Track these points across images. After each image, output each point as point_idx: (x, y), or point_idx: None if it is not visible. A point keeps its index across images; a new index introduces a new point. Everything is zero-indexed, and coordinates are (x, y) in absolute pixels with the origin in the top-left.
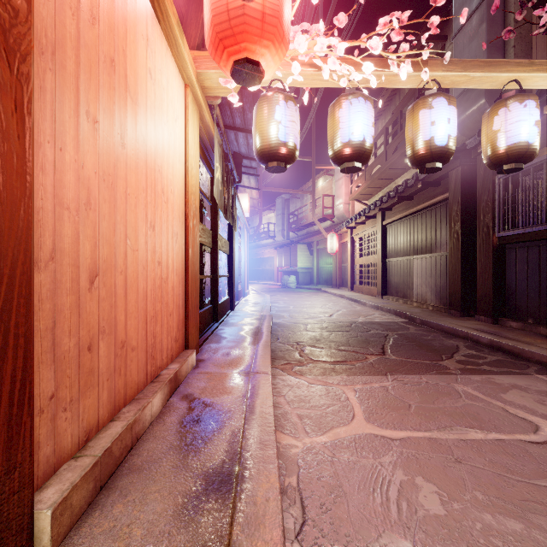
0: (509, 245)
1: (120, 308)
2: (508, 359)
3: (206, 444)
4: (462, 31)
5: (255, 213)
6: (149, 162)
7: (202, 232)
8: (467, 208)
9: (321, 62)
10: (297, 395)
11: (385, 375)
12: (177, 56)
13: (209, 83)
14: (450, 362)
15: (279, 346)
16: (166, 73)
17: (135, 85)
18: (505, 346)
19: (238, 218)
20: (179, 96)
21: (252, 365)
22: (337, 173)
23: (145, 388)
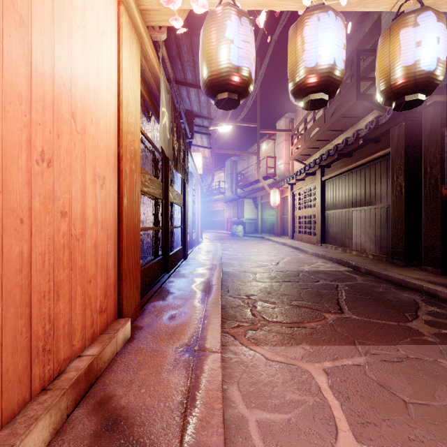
0: None
1: None
2: None
3: None
4: None
5: (208, 173)
6: (39, 63)
7: (150, 182)
8: (411, 161)
9: None
10: (253, 381)
11: (354, 345)
12: None
13: (149, 4)
14: (420, 324)
15: (230, 301)
16: None
17: None
18: None
19: (191, 174)
20: (108, 9)
21: (198, 336)
22: (278, 138)
23: (24, 408)
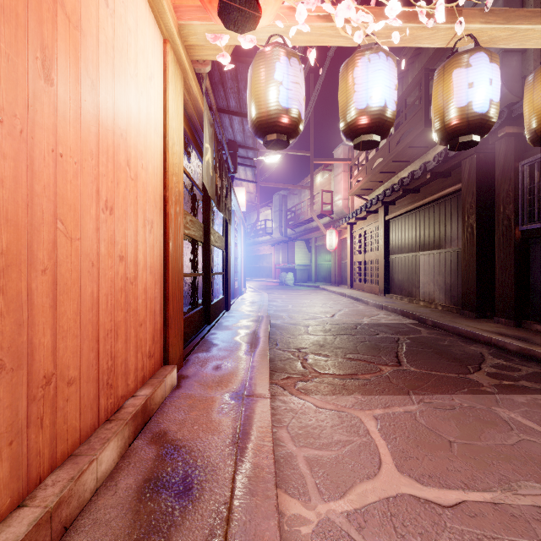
0: (534, 240)
1: (40, 325)
2: None
3: (170, 539)
4: None
5: (252, 209)
6: (104, 120)
7: (191, 223)
8: (483, 199)
9: (332, 8)
10: (302, 425)
11: (408, 395)
12: None
13: (195, 40)
14: (481, 376)
15: (279, 354)
16: (133, 11)
17: (75, 1)
18: (540, 355)
19: (233, 212)
20: (156, 50)
21: (246, 384)
22: (335, 169)
23: (95, 432)
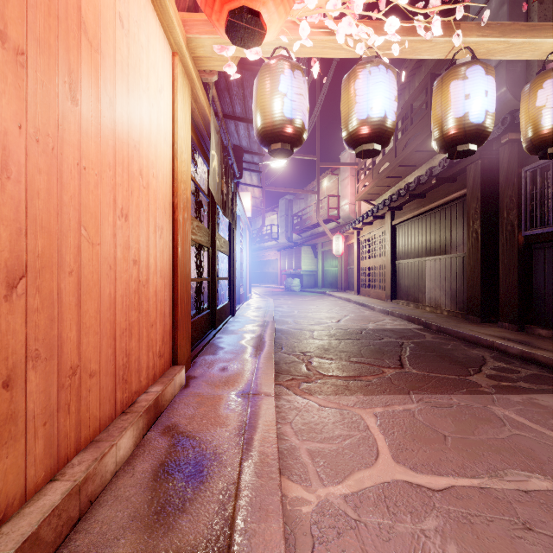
0: (537, 245)
1: (68, 321)
2: (545, 373)
3: (185, 511)
4: (480, 15)
5: (257, 214)
6: (120, 133)
7: (198, 229)
8: (488, 204)
9: (335, 23)
10: (305, 422)
11: (408, 395)
12: (161, 12)
13: (202, 52)
14: (480, 378)
15: (284, 357)
16: (145, 28)
17: (95, 27)
18: (540, 358)
19: (239, 217)
20: (165, 63)
21: (252, 384)
22: (342, 173)
23: (112, 423)
